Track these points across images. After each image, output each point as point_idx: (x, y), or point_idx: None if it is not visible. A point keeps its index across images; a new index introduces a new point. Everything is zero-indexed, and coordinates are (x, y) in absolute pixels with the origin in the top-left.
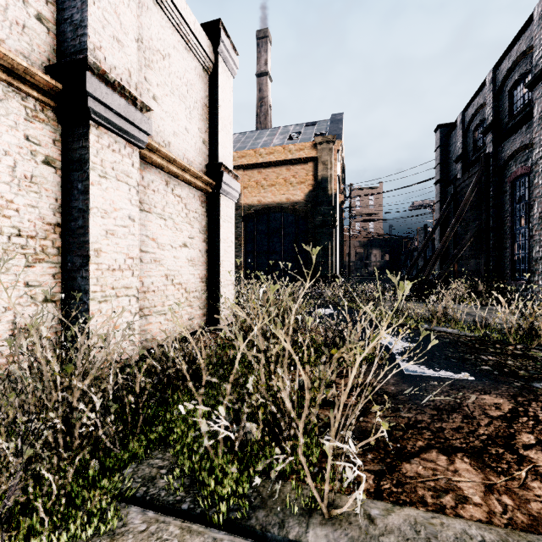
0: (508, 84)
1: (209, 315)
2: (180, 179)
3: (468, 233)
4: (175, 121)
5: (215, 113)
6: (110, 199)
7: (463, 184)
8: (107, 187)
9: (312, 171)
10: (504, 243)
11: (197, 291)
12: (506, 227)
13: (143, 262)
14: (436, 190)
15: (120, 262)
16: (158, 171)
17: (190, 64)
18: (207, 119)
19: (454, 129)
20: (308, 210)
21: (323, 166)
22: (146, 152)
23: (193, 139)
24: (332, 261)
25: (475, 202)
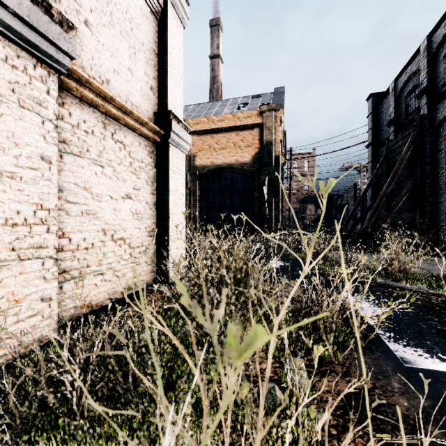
0: (443, 49)
1: (158, 270)
2: (122, 122)
3: (404, 188)
4: (116, 58)
5: (164, 59)
6: (7, 130)
7: (396, 145)
8: (3, 114)
9: (258, 136)
10: (438, 198)
11: (144, 246)
12: (441, 183)
13: (70, 215)
14: (368, 151)
15: (26, 214)
16: (93, 110)
17: (135, 1)
18: (156, 66)
19: (385, 96)
20: (255, 170)
21: (268, 131)
22: (72, 81)
23: (138, 83)
24: (276, 214)
25: (409, 161)
